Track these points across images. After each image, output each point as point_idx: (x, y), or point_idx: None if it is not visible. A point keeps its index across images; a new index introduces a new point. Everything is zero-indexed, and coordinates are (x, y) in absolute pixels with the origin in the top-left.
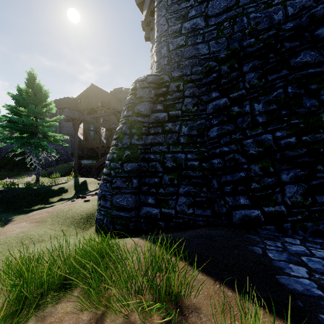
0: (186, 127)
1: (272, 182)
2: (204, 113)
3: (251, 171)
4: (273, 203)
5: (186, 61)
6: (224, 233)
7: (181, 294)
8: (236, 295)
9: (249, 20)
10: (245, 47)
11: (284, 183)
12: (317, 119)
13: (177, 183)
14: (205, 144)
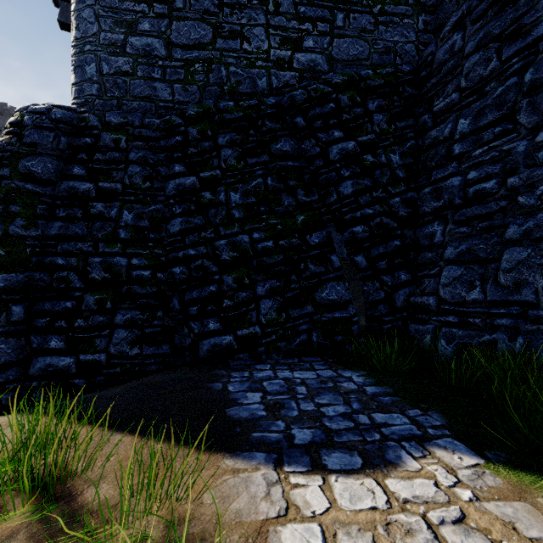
0: (130, 214)
1: (247, 297)
2: (163, 194)
3: (224, 283)
4: (247, 324)
5: (133, 102)
6: (181, 375)
7: (76, 470)
8: (166, 445)
9: (229, 74)
10: (222, 110)
11: (260, 297)
12: (294, 221)
13: (113, 307)
14: (162, 243)
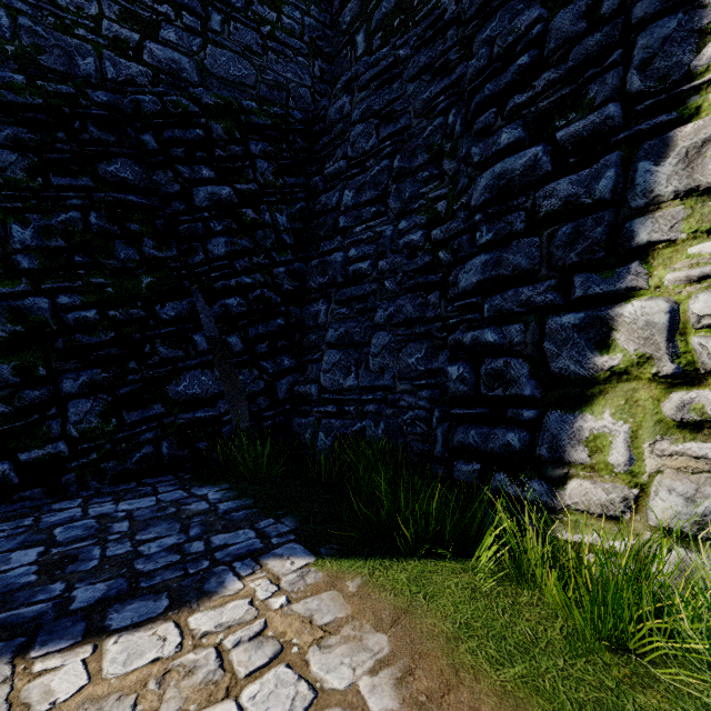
0: None
1: (43, 397)
2: None
3: None
4: (42, 440)
5: None
6: None
7: None
8: None
9: (17, 27)
10: None
11: (69, 396)
12: (136, 283)
13: None
14: None
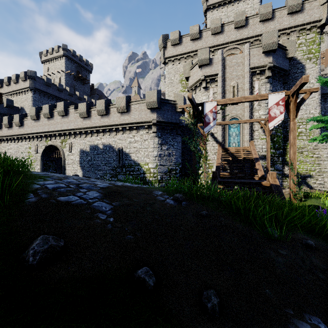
0: None
1: None
2: None
3: None
4: None
5: None
6: None
7: None
8: None
9: None
10: None
11: None
12: None
13: None
14: None
